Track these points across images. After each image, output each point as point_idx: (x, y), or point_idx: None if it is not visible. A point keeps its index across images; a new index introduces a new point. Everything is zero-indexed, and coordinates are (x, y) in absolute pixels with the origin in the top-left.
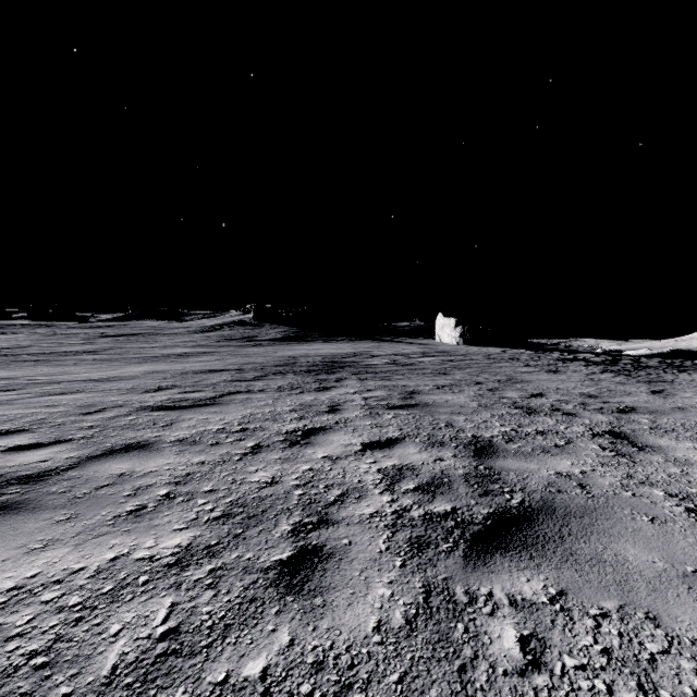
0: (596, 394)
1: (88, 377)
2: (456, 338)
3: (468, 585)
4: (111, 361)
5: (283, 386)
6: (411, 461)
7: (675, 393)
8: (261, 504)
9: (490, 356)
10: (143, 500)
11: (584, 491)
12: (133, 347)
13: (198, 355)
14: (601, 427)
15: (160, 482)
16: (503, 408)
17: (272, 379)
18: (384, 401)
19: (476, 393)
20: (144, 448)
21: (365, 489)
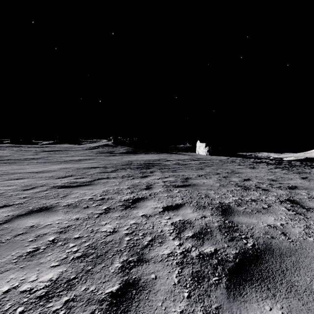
0: (275, 179)
1: (32, 170)
2: (206, 152)
3: (233, 313)
4: (45, 163)
5: (125, 175)
6: (189, 217)
7: (313, 179)
8: (105, 247)
9: (222, 160)
10: (38, 244)
11: (286, 237)
12: (56, 156)
13: (86, 160)
14: (283, 197)
15: (51, 232)
16: (232, 187)
17: (120, 172)
18: (173, 183)
19: (217, 179)
20: (48, 209)
21: (164, 236)
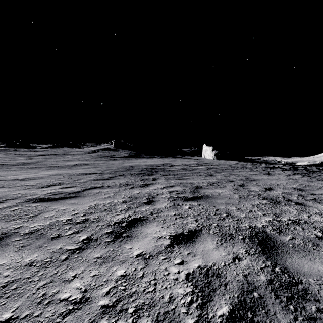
0: (302, 188)
1: (17, 177)
2: (213, 156)
3: None
4: (36, 168)
5: (123, 183)
6: (213, 261)
7: None
8: None
9: (231, 165)
10: None
11: None
12: (51, 161)
13: (83, 165)
14: None
15: None
16: (256, 199)
17: (118, 178)
18: (182, 194)
19: (233, 188)
20: None
21: (177, 317)
